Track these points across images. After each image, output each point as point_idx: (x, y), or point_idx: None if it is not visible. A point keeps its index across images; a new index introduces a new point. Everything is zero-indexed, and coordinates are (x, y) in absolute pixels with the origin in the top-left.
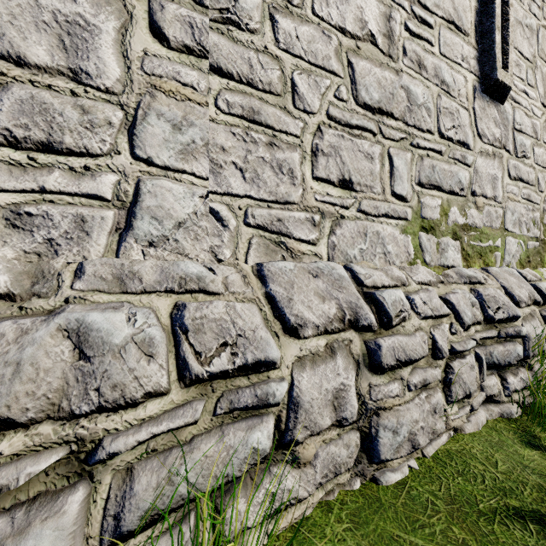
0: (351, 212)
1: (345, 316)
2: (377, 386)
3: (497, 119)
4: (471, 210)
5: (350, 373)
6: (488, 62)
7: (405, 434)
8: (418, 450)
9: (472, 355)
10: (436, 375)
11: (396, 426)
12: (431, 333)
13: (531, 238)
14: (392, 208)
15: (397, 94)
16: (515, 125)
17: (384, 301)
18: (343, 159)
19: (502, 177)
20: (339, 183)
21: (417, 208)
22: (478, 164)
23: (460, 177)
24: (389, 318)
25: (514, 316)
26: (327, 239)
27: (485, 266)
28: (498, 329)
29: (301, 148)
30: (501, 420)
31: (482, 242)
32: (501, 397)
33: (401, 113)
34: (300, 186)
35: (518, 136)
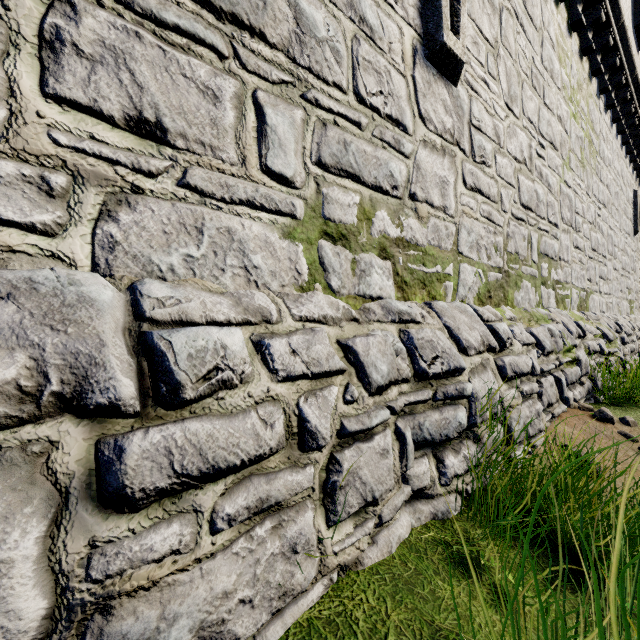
0: (161, 185)
1: (47, 385)
2: (113, 544)
3: (448, 104)
4: (409, 219)
5: (17, 527)
6: (432, 17)
7: (183, 638)
8: (247, 639)
9: (387, 432)
10: (299, 483)
11: (155, 626)
12: (298, 405)
13: (493, 268)
14: (262, 193)
15: (273, 4)
16: (473, 120)
17: (168, 350)
18: (139, 80)
19: (454, 182)
20: (129, 124)
21: (315, 202)
22: (420, 157)
23: (392, 168)
24: (173, 385)
25: (456, 368)
26: (90, 227)
27: (430, 300)
28: (435, 388)
29: (4, 20)
30: (433, 524)
31: (426, 267)
32: (435, 488)
33: (282, 38)
34: (0, 102)
35: (476, 135)
